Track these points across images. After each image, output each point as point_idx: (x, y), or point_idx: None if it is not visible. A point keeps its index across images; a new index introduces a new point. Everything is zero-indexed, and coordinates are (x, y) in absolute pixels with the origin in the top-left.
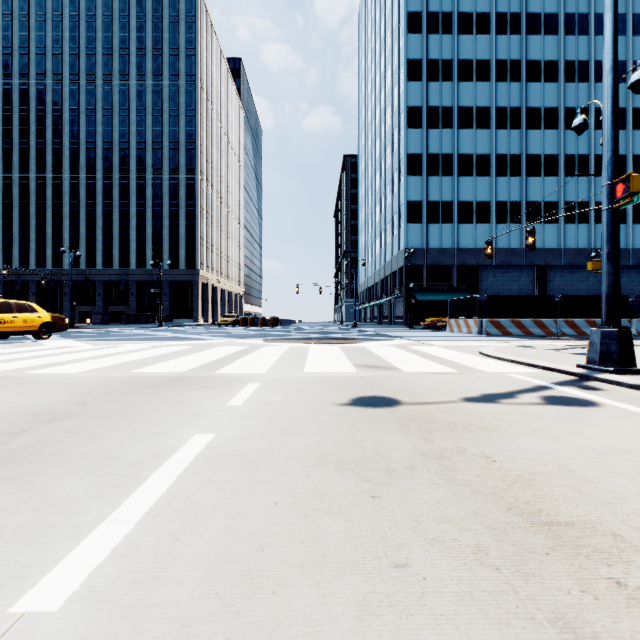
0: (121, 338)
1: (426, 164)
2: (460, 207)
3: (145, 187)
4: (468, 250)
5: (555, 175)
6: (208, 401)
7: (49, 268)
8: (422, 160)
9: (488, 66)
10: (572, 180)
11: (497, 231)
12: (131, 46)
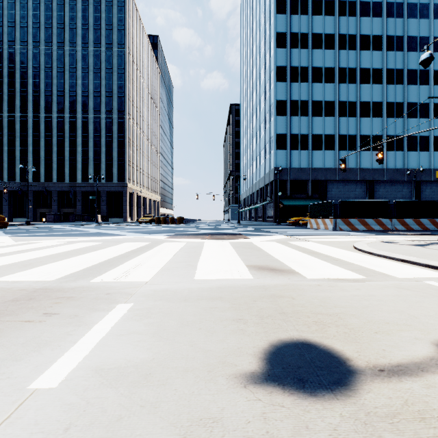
0: (53, 234)
1: (289, 107)
2: (313, 138)
3: (88, 123)
4: (319, 169)
5: (380, 116)
6: (9, 367)
7: (18, 181)
8: (286, 104)
9: (333, 38)
10: (392, 120)
11: (339, 156)
12: (78, 22)
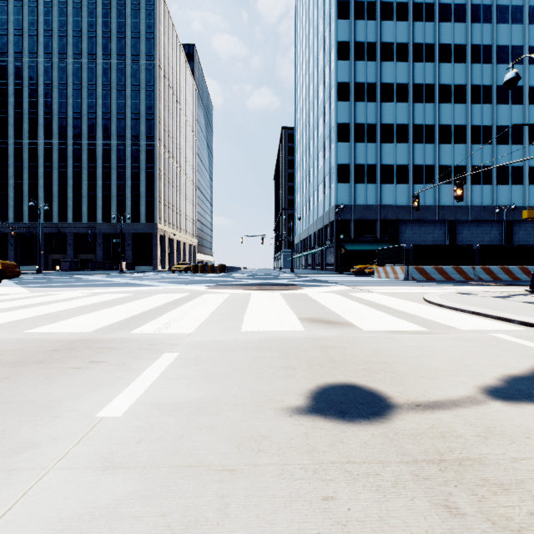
0: (72, 284)
1: (353, 132)
2: (382, 169)
3: (110, 152)
4: (389, 207)
5: (463, 143)
6: (73, 402)
7: (26, 222)
8: (350, 129)
9: (406, 48)
10: (478, 147)
11: (414, 190)
12: (98, 29)
